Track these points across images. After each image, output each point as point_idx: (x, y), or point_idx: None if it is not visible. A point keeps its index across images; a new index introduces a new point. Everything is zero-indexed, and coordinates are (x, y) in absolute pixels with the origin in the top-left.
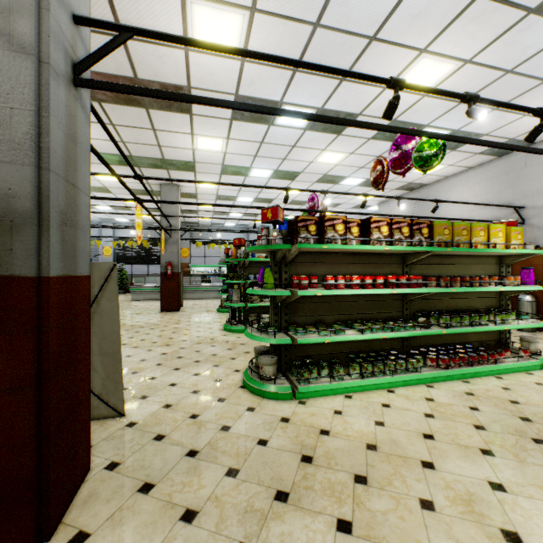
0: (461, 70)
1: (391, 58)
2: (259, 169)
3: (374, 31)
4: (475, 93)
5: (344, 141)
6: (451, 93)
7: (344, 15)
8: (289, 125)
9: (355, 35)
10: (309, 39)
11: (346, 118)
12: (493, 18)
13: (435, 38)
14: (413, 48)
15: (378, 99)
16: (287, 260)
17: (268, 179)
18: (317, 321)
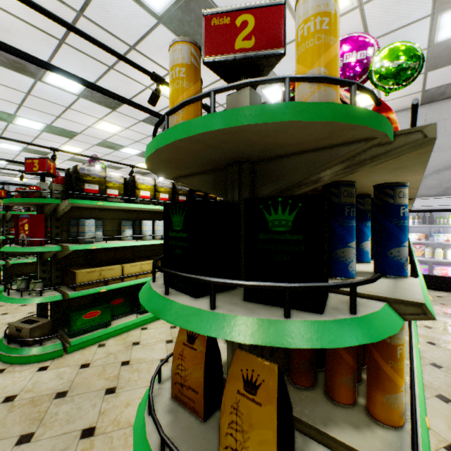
0: (127, 130)
1: (85, 117)
2: (7, 144)
3: (68, 106)
4: (97, 157)
5: (78, 142)
6: (85, 156)
7: (45, 96)
8: (27, 126)
9: (57, 104)
10: (25, 97)
11: (72, 133)
12: (126, 118)
13: (104, 117)
14: (95, 117)
15: (88, 130)
16: (7, 220)
17: (20, 151)
18: (32, 253)
